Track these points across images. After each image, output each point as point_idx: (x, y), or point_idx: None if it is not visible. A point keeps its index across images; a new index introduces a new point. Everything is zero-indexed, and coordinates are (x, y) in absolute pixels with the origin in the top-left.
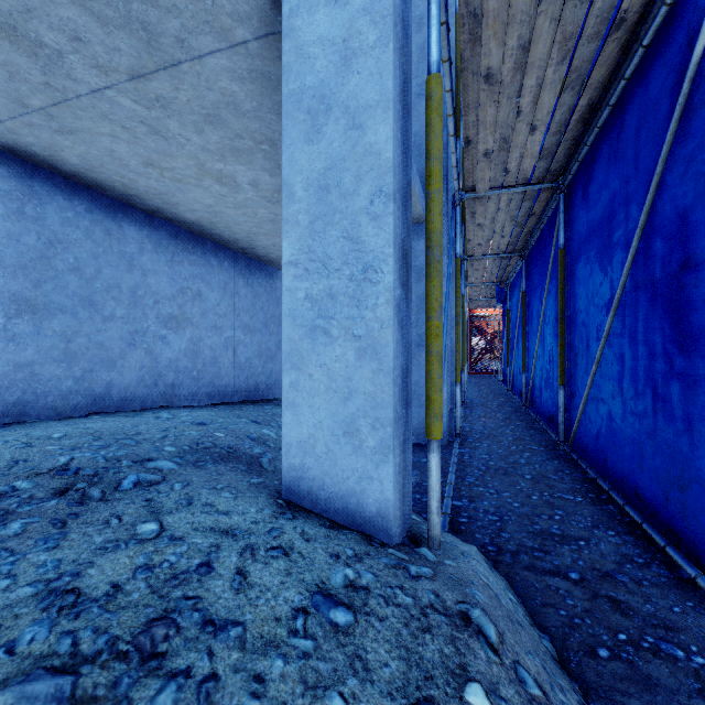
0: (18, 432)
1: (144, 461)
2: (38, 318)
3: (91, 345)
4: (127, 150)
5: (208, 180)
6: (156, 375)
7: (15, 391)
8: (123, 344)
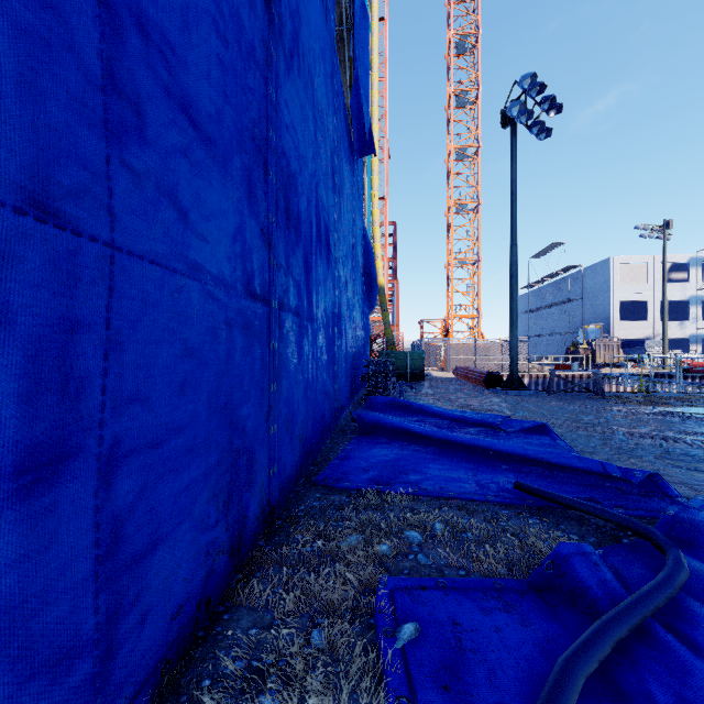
0: None
1: None
2: None
3: None
4: None
5: None
6: None
7: None
8: None
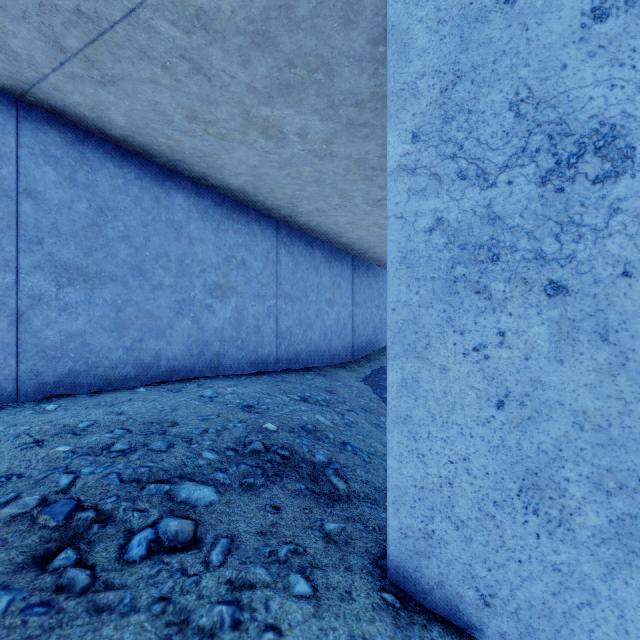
0: (41, 419)
1: (174, 480)
2: (89, 287)
3: (141, 314)
4: (169, 100)
5: (253, 133)
6: (203, 344)
7: (67, 361)
8: (171, 313)
